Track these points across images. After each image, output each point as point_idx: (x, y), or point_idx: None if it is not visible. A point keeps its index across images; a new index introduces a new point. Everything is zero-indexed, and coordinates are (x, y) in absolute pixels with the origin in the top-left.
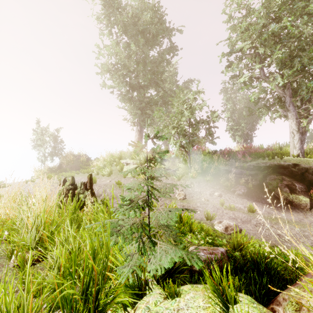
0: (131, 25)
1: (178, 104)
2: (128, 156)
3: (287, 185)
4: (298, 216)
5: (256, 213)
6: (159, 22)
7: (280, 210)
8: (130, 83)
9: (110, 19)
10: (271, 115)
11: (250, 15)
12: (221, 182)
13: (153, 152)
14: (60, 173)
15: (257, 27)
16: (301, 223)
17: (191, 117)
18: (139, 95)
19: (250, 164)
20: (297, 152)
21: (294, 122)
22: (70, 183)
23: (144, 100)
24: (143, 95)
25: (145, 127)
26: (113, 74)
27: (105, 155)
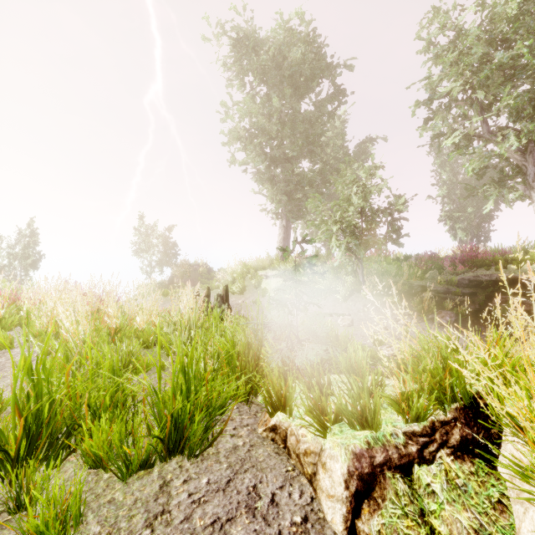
0: (273, 70)
1: (343, 188)
2: (268, 266)
3: (527, 311)
4: None
5: None
6: (316, 58)
7: None
8: (272, 155)
9: (243, 64)
10: (506, 195)
11: (461, 41)
12: (413, 305)
13: (301, 256)
14: (173, 290)
15: (472, 58)
16: None
17: (364, 206)
18: (284, 172)
19: (463, 277)
20: None
21: None
22: (206, 294)
23: (292, 180)
24: (290, 171)
25: (295, 221)
26: (246, 144)
27: (235, 264)
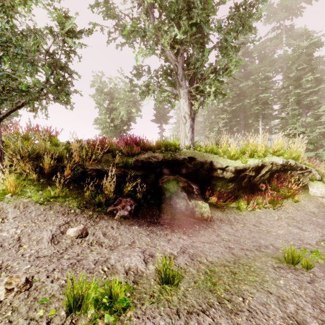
0: None
1: None
2: None
3: (183, 187)
4: (212, 237)
5: (176, 278)
6: None
7: (187, 231)
8: None
9: None
10: (158, 94)
11: None
12: (87, 196)
13: None
14: None
15: None
16: (244, 264)
17: None
18: None
19: (137, 159)
20: (188, 143)
21: (186, 103)
22: None
23: None
24: None
25: None
26: None
27: None
